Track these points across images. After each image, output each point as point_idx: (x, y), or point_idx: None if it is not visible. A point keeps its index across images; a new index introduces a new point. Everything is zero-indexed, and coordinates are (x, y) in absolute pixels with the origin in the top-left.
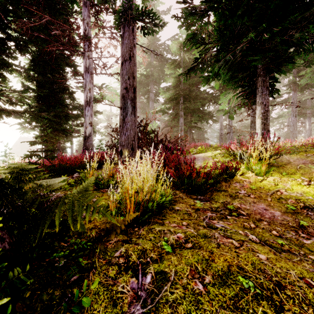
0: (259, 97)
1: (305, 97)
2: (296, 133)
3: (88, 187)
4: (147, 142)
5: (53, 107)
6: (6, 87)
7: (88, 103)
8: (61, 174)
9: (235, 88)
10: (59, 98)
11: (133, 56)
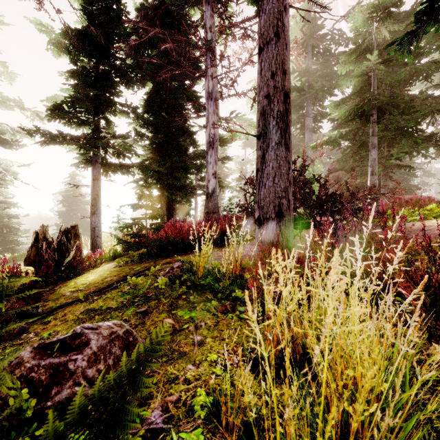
0: None
1: None
2: None
3: (134, 379)
4: (306, 199)
5: (169, 157)
6: (111, 134)
7: (211, 144)
8: (170, 252)
9: None
10: (176, 144)
11: (282, 29)
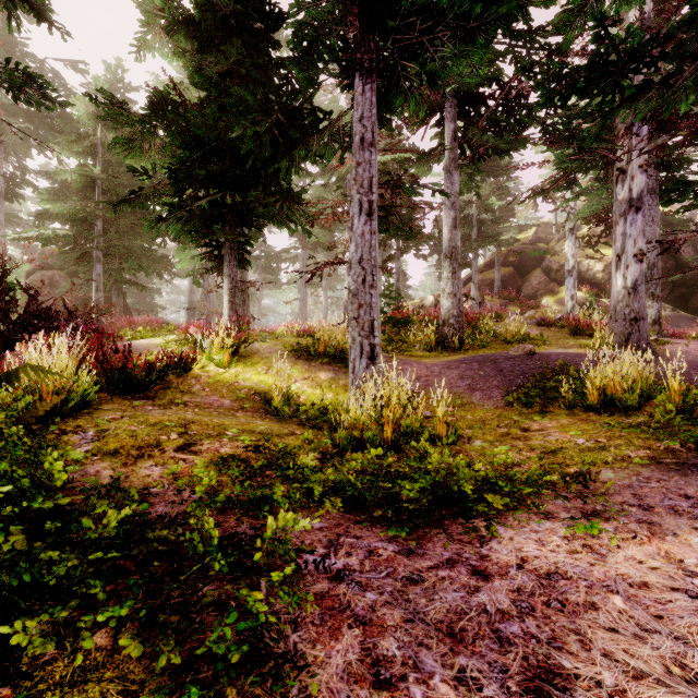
0: (227, 267)
1: (321, 258)
2: (306, 312)
3: None
4: (8, 311)
5: None
6: None
7: None
8: None
9: (198, 246)
10: None
11: None
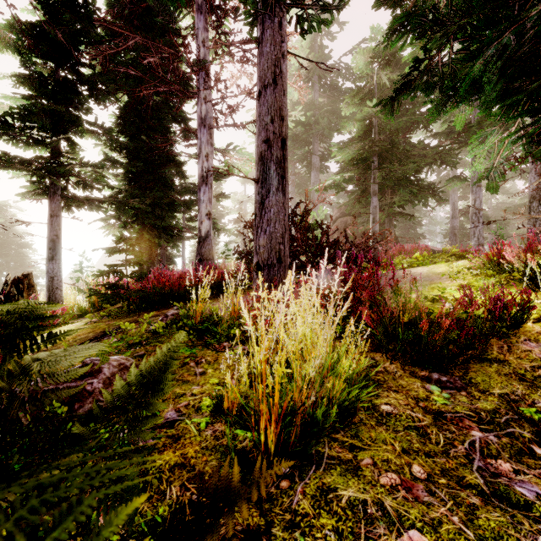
0: None
1: None
2: None
3: (167, 362)
4: (308, 246)
5: (150, 191)
6: (76, 159)
7: (204, 179)
8: (157, 304)
9: (512, 118)
10: (160, 176)
11: (280, 76)
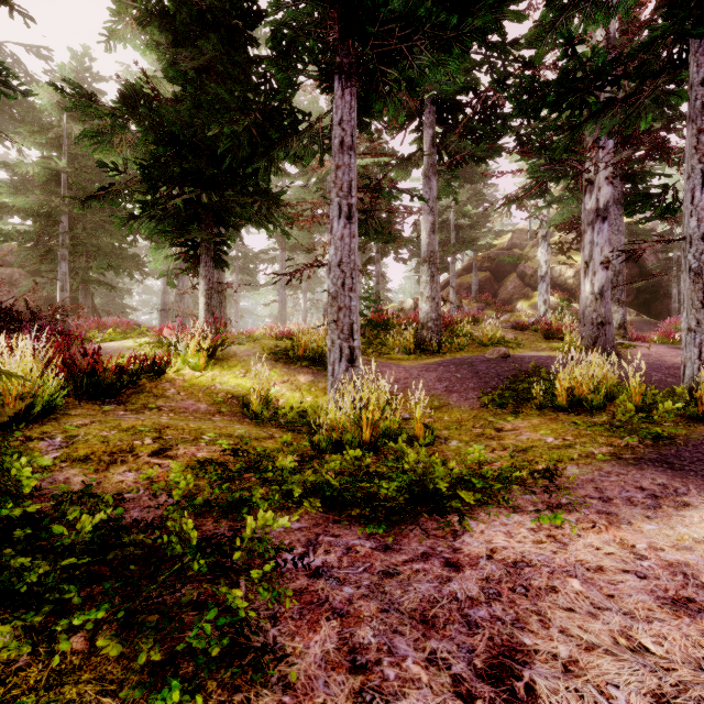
0: (203, 268)
1: (300, 260)
2: (285, 314)
3: None
4: None
5: None
6: None
7: None
8: None
9: (172, 246)
10: None
11: None
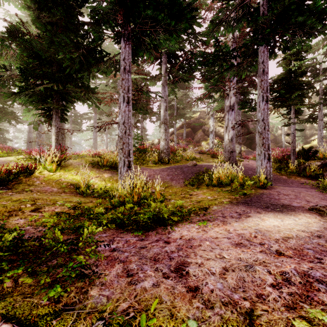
0: (54, 121)
1: (104, 119)
2: (96, 145)
3: None
4: None
5: None
6: None
7: None
8: None
9: (37, 109)
10: None
11: None
